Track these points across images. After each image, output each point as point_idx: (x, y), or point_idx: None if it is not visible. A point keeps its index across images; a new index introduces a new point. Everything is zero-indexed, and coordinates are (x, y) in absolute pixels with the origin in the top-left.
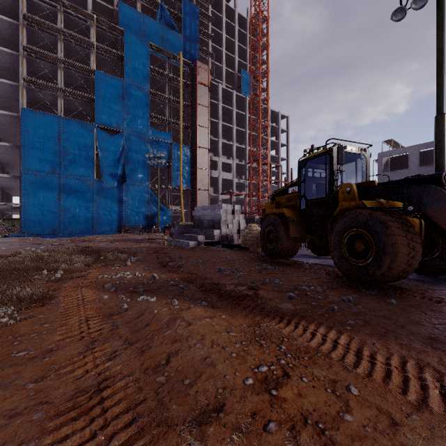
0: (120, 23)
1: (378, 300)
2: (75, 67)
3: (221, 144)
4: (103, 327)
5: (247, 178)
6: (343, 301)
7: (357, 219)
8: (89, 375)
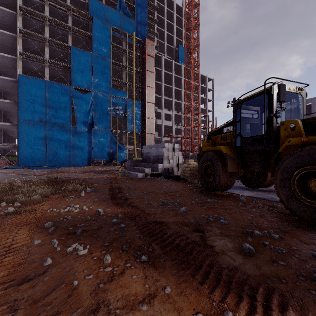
0: (90, 12)
1: None
2: (57, 45)
3: (163, 100)
4: None
5: (183, 125)
6: (315, 257)
7: (313, 156)
8: None
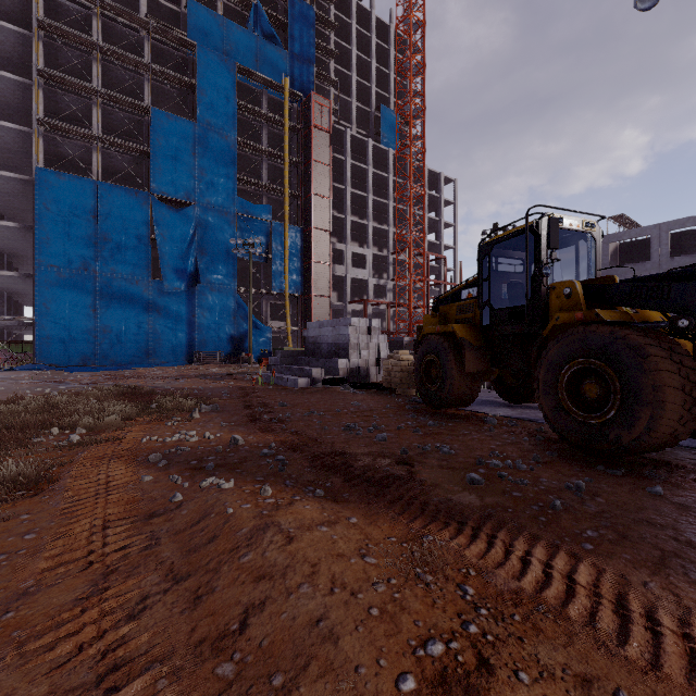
0: (191, 33)
1: (631, 486)
2: (120, 104)
3: (349, 224)
4: (132, 542)
5: (391, 278)
6: (568, 489)
7: (586, 343)
8: (83, 658)
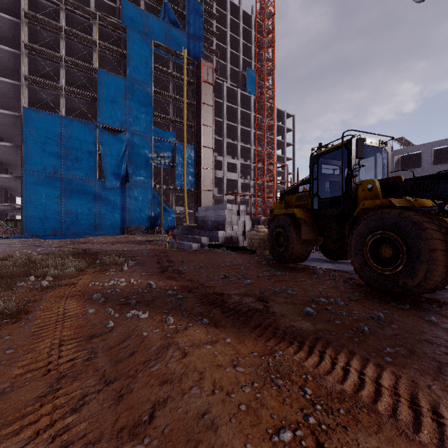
0: (123, 21)
1: (414, 316)
2: (77, 66)
3: (225, 144)
4: (78, 356)
5: (252, 178)
6: (372, 318)
7: (383, 220)
8: (39, 441)
